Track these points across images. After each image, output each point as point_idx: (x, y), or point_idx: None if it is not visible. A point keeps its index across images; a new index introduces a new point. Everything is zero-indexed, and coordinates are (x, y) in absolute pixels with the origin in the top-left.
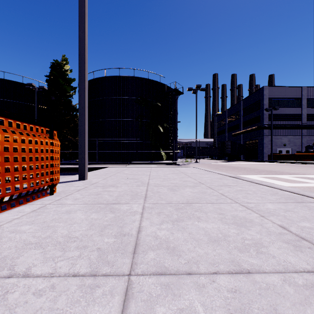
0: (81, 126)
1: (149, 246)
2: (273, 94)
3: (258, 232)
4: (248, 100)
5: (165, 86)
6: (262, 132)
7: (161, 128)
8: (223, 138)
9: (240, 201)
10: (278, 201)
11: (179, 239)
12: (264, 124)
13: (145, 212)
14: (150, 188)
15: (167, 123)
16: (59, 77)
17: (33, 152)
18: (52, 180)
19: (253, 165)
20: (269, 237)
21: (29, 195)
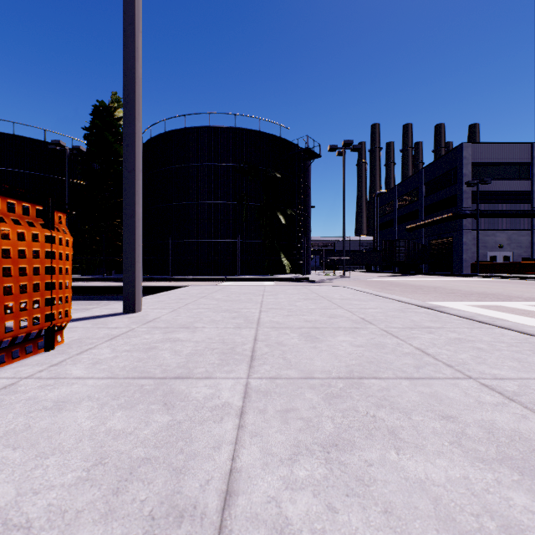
0: (128, 208)
1: None
2: (479, 156)
3: None
4: (436, 168)
5: (288, 143)
6: (460, 223)
7: (281, 217)
8: (391, 235)
9: (475, 372)
10: None
11: None
12: (464, 210)
13: (251, 409)
14: (263, 332)
15: (292, 208)
16: (106, 131)
17: None
18: (52, 318)
19: (448, 282)
20: None
21: None
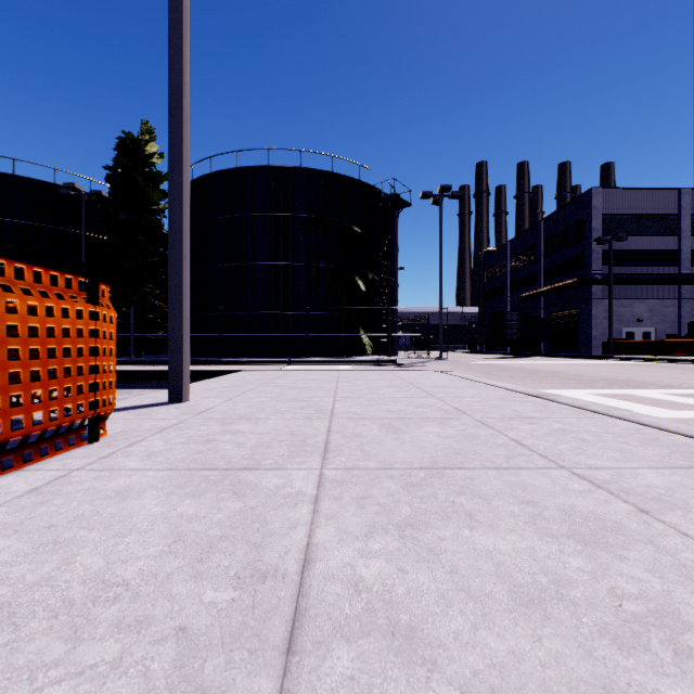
0: (175, 276)
1: (337, 620)
2: (613, 206)
3: (651, 570)
4: (558, 220)
5: (369, 188)
6: (588, 291)
7: (361, 282)
8: (501, 305)
9: (570, 462)
10: (670, 464)
11: (425, 593)
12: (593, 274)
13: (326, 496)
14: (338, 424)
15: (374, 271)
16: (134, 171)
17: (41, 337)
18: (95, 405)
19: (572, 366)
20: (692, 589)
21: (30, 445)
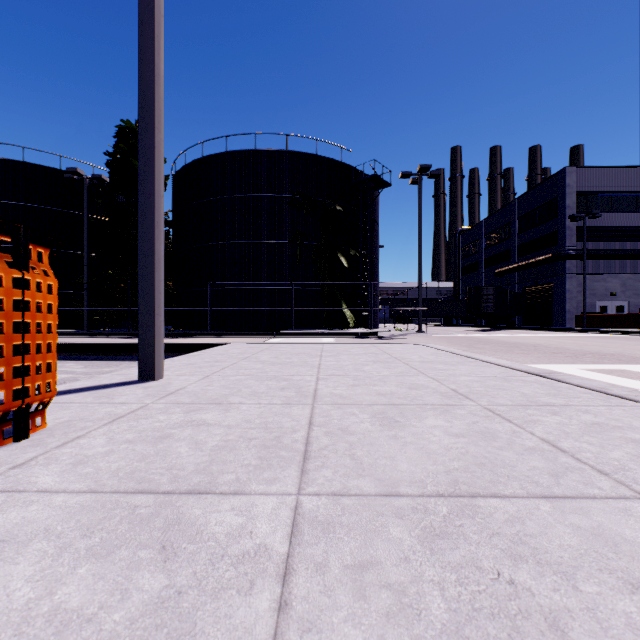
0: (146, 245)
1: None
2: (586, 184)
3: None
4: (532, 199)
5: (351, 169)
6: (562, 266)
7: (343, 259)
8: (476, 281)
9: None
10: None
11: None
12: (567, 250)
13: (302, 562)
14: (322, 412)
15: (355, 248)
16: (132, 156)
17: None
18: (24, 394)
19: (550, 339)
20: None
21: None
